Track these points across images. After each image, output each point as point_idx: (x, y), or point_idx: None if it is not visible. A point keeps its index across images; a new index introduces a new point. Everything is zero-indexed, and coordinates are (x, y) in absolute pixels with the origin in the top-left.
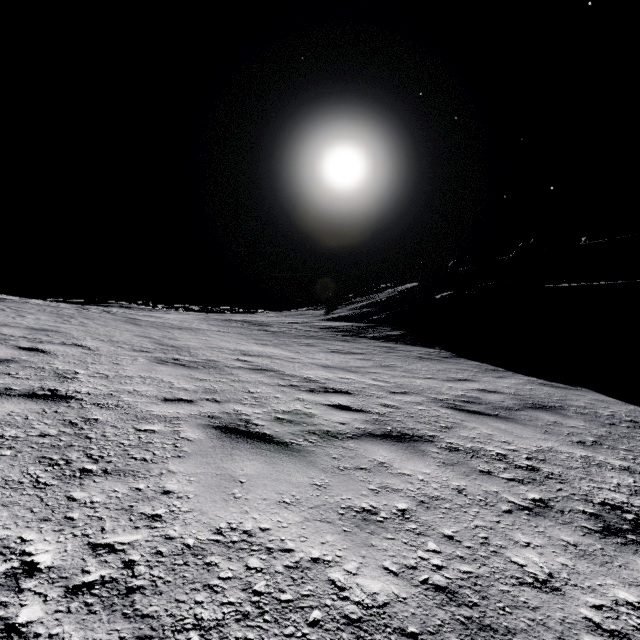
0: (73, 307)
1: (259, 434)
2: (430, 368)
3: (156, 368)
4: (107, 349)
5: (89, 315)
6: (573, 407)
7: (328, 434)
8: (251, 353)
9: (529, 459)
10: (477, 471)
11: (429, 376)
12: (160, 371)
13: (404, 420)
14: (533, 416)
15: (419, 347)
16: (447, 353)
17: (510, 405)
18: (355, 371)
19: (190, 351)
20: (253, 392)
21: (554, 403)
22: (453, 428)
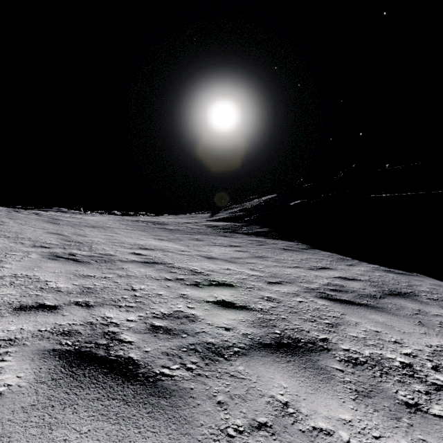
0: (7, 210)
1: (120, 361)
2: (294, 258)
3: (42, 264)
4: (4, 245)
5: (15, 216)
6: (423, 293)
7: (211, 350)
8: (147, 247)
9: (437, 370)
10: (402, 405)
11: (296, 265)
12: (44, 268)
13: (289, 318)
14: (397, 304)
15: (282, 241)
16: (304, 245)
17: (372, 292)
18: (235, 262)
19: (91, 246)
20: (136, 289)
21: (405, 289)
22: (339, 325)
